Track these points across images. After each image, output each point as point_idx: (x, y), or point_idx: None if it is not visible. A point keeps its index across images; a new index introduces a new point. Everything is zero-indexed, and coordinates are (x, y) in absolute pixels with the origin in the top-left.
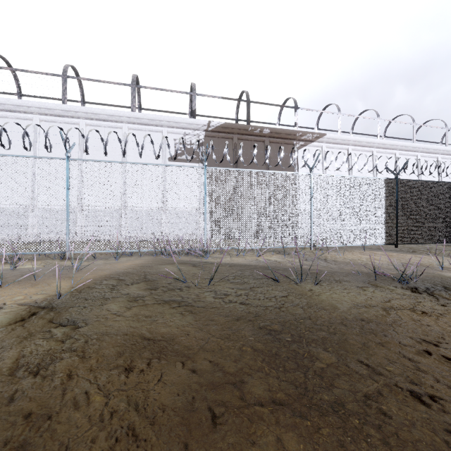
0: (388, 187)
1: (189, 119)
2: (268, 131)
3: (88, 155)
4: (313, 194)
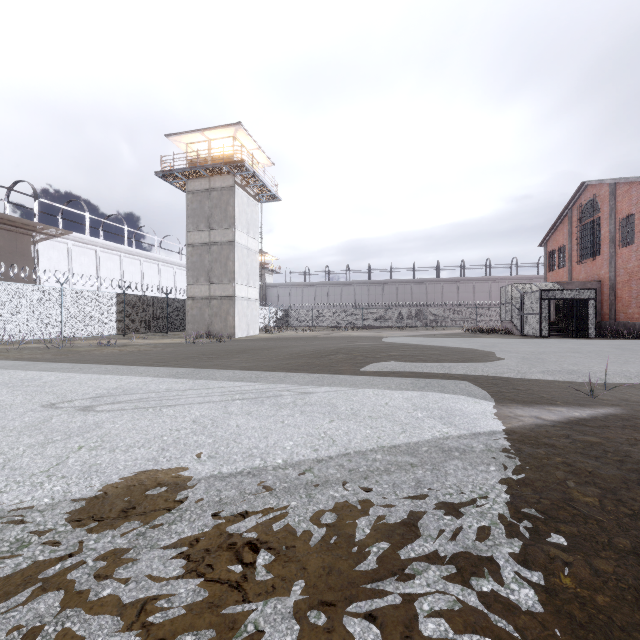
0: (119, 299)
1: None
2: None
3: None
4: (64, 302)
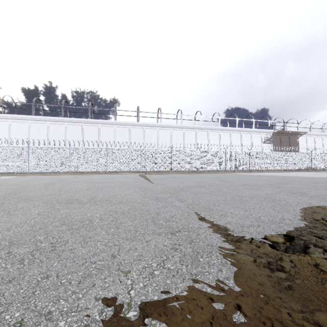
0: None
1: (269, 130)
2: (290, 132)
3: (243, 142)
4: None
